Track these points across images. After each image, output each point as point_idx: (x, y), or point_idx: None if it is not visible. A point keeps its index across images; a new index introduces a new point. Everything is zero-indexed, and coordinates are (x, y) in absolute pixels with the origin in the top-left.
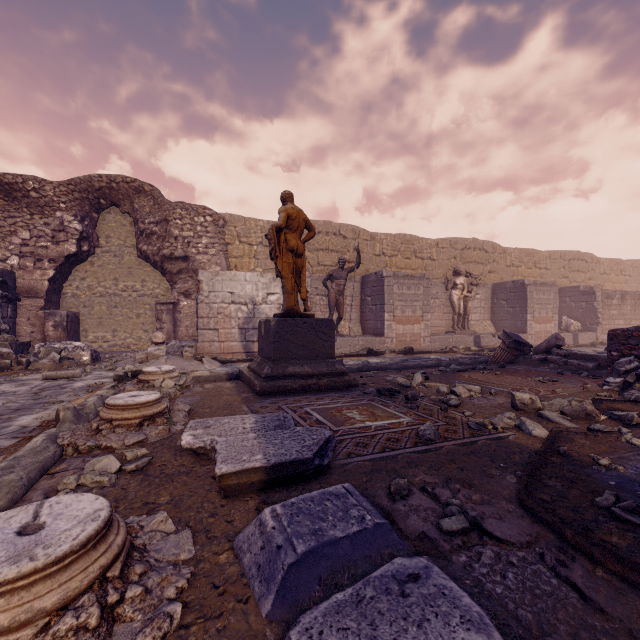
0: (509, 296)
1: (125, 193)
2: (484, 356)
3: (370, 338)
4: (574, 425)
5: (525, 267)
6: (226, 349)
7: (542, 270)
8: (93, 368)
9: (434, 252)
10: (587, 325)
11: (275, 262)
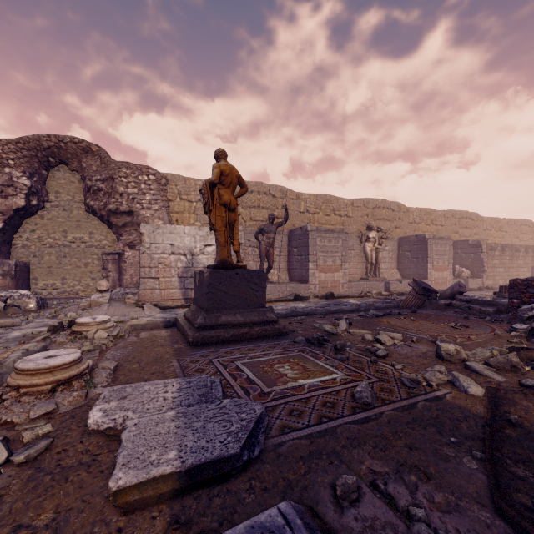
0: (412, 248)
1: (73, 152)
2: (394, 300)
3: (296, 285)
4: (504, 379)
5: (424, 224)
6: (166, 296)
7: (438, 226)
8: (36, 315)
9: (350, 210)
10: (475, 272)
11: (209, 216)
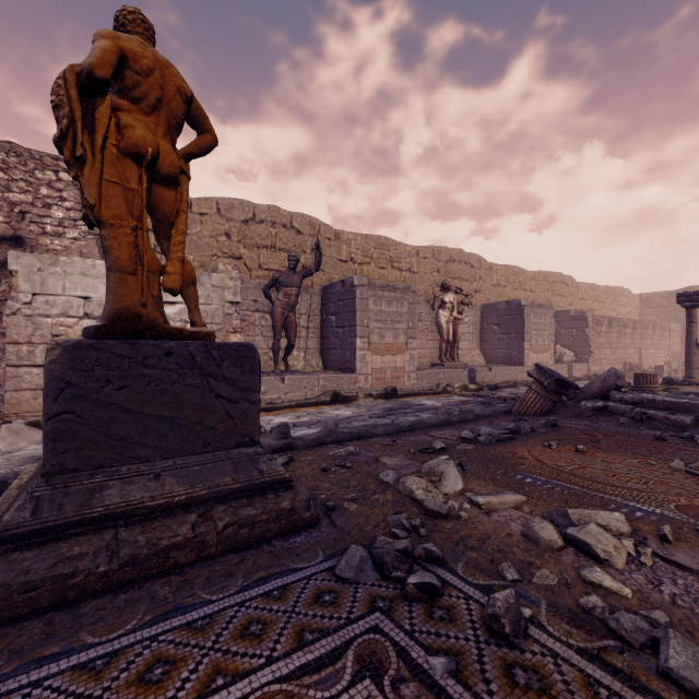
0: (502, 320)
1: None
2: (490, 398)
3: (335, 375)
4: None
5: (511, 288)
6: None
7: (527, 292)
8: None
9: (414, 262)
10: (578, 355)
11: (75, 176)
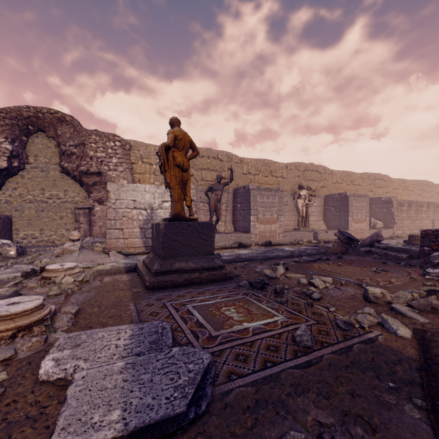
0: (336, 204)
1: (50, 122)
2: (322, 247)
3: (240, 234)
4: (427, 320)
5: (345, 184)
6: (129, 244)
7: (356, 186)
8: (15, 262)
9: (284, 172)
10: (387, 224)
11: (164, 175)
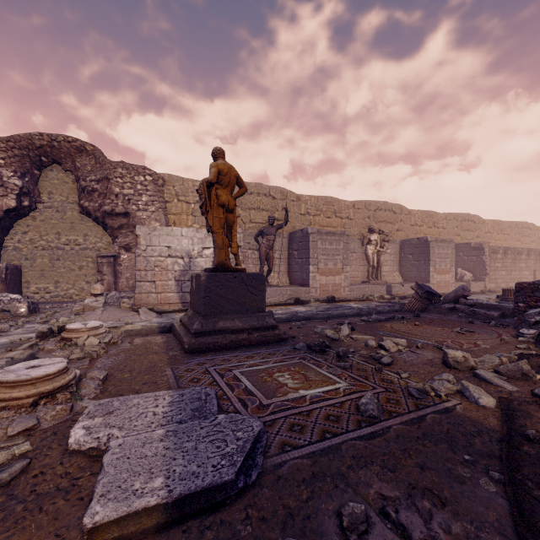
0: (414, 251)
1: (67, 152)
2: (396, 304)
3: (297, 288)
4: (515, 388)
5: (426, 226)
6: (163, 300)
7: (440, 229)
8: (26, 321)
9: (351, 212)
10: (477, 275)
11: (206, 217)
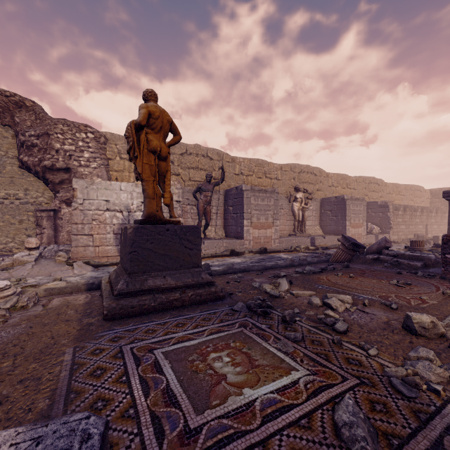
0: (333, 208)
1: (5, 106)
2: (321, 254)
3: (232, 241)
4: None
5: (341, 187)
6: (101, 253)
7: (351, 190)
8: None
9: (279, 174)
10: (383, 229)
11: (134, 163)
